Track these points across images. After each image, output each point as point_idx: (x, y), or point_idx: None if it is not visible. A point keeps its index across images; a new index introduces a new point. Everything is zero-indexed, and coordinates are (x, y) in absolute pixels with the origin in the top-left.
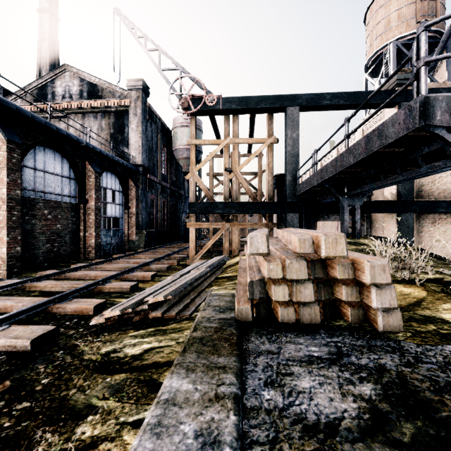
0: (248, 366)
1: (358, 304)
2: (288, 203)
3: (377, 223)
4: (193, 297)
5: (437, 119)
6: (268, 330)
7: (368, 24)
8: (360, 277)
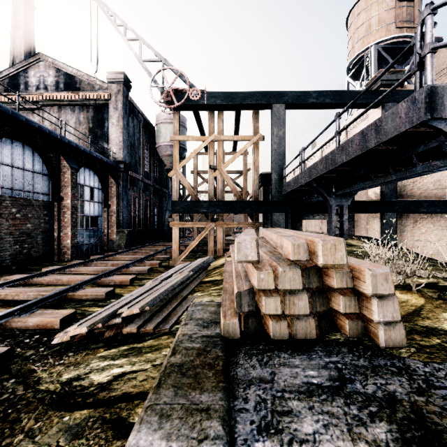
0: (237, 402)
1: (356, 315)
2: (274, 202)
3: (360, 222)
4: (174, 306)
5: (446, 111)
6: (259, 348)
7: (350, 27)
8: (359, 286)
